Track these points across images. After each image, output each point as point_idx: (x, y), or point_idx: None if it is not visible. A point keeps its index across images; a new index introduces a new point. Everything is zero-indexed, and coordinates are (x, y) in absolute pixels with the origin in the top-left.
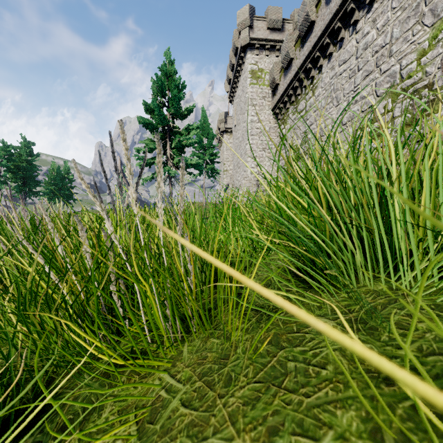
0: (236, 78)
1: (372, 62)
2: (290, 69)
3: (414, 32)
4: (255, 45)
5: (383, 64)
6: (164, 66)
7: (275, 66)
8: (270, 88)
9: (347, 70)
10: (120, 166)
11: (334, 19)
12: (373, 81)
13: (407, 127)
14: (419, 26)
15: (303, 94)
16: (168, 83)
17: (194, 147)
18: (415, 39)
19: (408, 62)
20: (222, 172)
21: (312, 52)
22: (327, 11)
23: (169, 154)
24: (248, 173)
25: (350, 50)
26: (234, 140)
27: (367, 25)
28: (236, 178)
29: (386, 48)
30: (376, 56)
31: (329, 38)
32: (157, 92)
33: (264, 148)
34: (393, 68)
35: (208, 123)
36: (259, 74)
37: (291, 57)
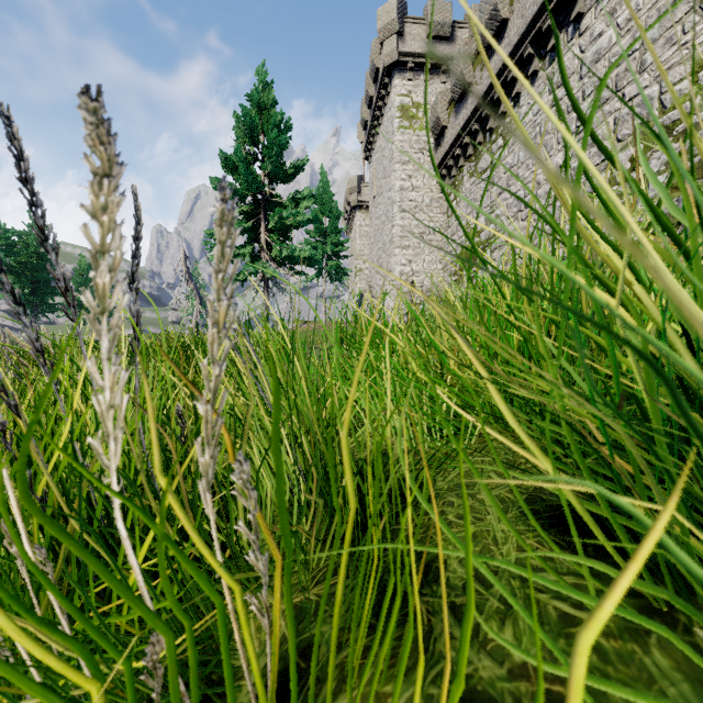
0: (376, 119)
1: (609, 83)
2: (465, 102)
3: (687, 27)
4: (408, 64)
5: (629, 86)
6: (255, 93)
7: (441, 97)
8: (433, 134)
9: (564, 99)
10: (183, 262)
11: (542, 13)
12: (610, 115)
13: (673, 191)
14: (696, 16)
15: (487, 142)
16: (262, 121)
17: (308, 232)
18: (688, 38)
19: (674, 80)
20: (353, 272)
21: (503, 71)
22: (530, 1)
23: (265, 240)
24: (396, 273)
25: (569, 66)
26: (372, 221)
27: (599, 20)
28: (376, 282)
29: (634, 57)
30: (615, 72)
31: (532, 46)
32: (244, 136)
33: (421, 233)
34: (647, 91)
35: (330, 193)
36: (413, 111)
37: (466, 82)
